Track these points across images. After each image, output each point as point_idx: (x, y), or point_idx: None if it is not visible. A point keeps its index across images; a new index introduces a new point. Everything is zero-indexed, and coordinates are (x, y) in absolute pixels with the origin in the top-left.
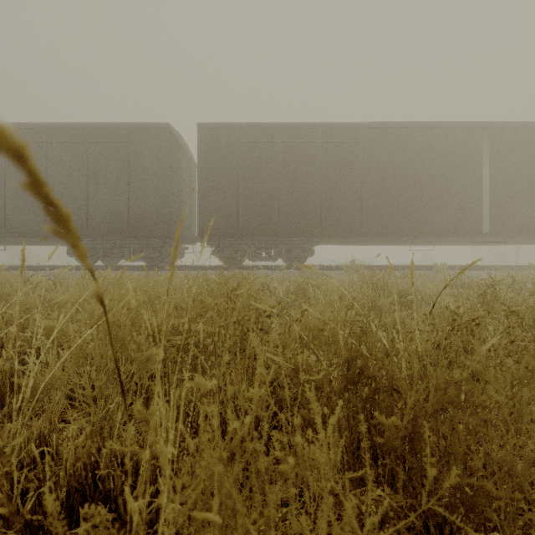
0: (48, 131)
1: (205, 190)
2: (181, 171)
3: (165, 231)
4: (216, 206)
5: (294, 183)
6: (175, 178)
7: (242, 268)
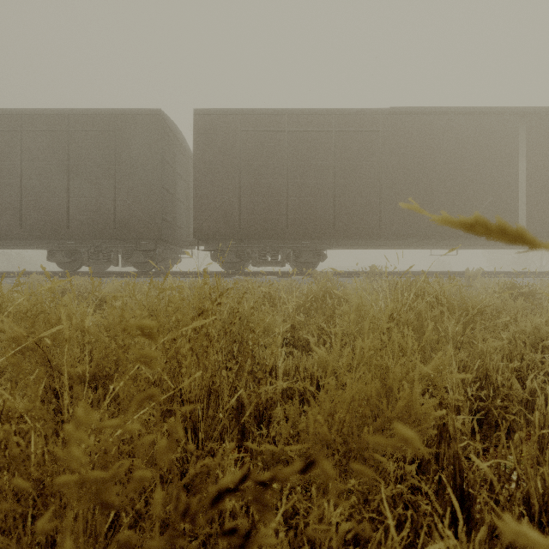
0: (24, 118)
1: (202, 185)
2: (177, 166)
3: (157, 233)
4: (214, 203)
5: (304, 177)
6: (170, 173)
7: (244, 275)
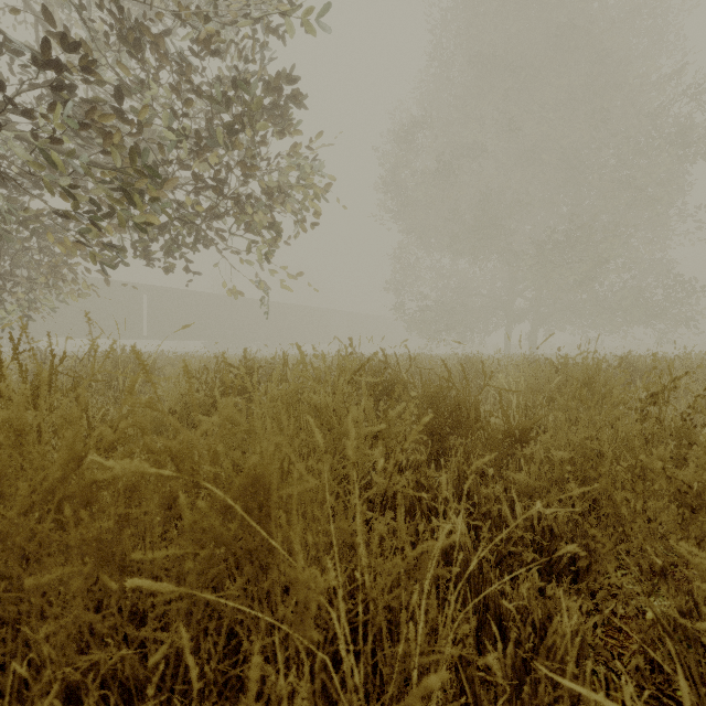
0: None
1: None
2: None
3: None
4: None
5: None
6: None
7: None
